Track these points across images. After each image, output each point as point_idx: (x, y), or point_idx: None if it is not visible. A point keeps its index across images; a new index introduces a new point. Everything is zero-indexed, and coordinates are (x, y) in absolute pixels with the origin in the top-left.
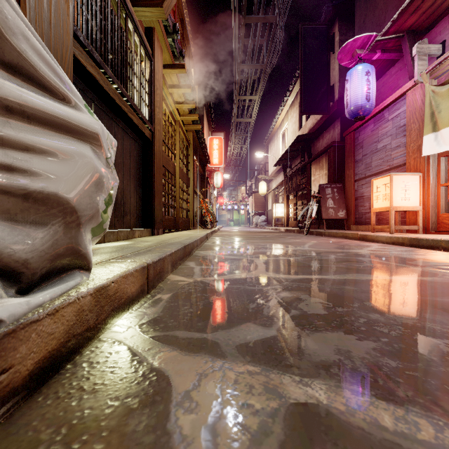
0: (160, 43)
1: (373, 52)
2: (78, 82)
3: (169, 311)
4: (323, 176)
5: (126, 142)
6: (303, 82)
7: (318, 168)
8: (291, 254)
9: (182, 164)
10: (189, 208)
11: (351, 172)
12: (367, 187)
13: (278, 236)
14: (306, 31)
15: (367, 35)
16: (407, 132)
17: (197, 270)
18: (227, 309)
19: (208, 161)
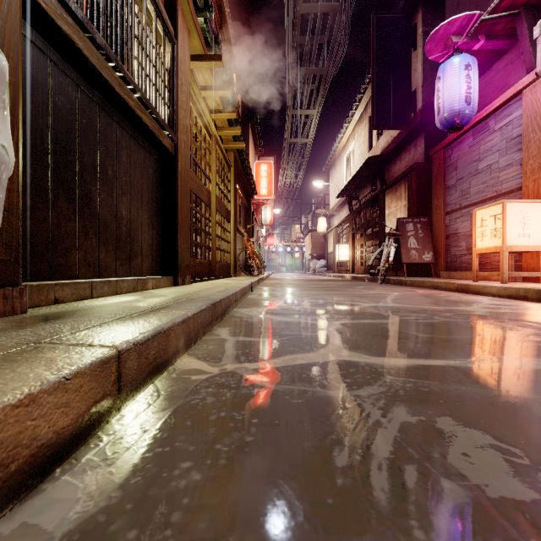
0: (187, 22)
1: (474, 39)
2: (47, 49)
3: (141, 480)
4: (401, 208)
5: (136, 153)
6: (376, 87)
7: (395, 198)
8: (373, 314)
9: (219, 192)
10: (230, 249)
11: (440, 202)
12: (463, 221)
13: (344, 285)
14: (379, 21)
15: (467, 14)
16: (524, 144)
17: (230, 345)
18: (283, 472)
19: (254, 190)
